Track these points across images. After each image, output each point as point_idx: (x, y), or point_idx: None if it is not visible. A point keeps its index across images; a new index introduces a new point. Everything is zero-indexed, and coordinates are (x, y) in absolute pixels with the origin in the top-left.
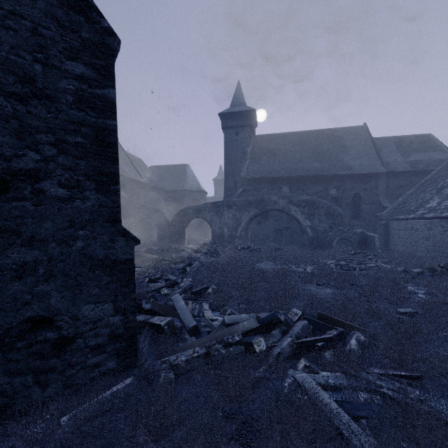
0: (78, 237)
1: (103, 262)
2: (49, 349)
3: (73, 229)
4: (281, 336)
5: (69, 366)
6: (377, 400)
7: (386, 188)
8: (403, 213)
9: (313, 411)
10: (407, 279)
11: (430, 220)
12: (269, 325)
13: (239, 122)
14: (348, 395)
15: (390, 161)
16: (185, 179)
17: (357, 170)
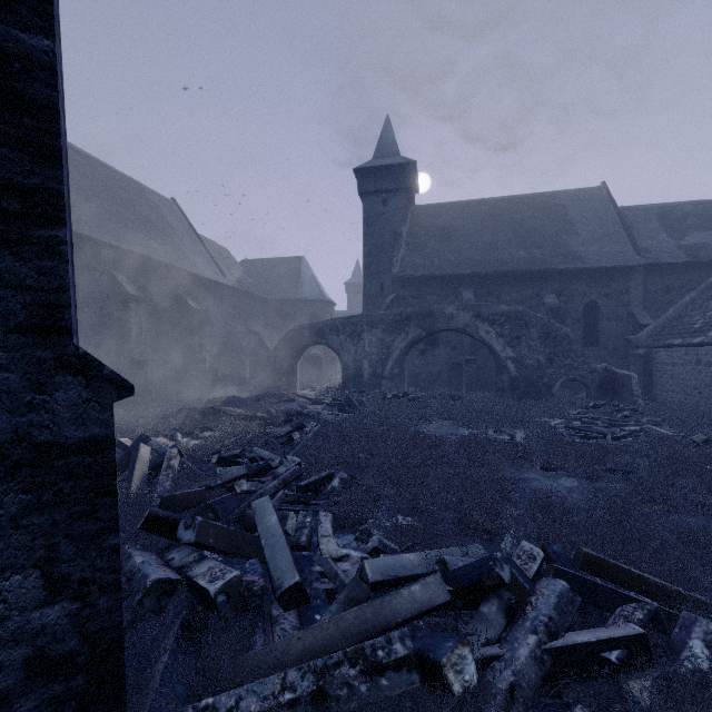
0: None
1: (7, 450)
2: None
3: None
4: (504, 621)
5: None
6: None
7: (643, 293)
8: (680, 334)
9: None
10: None
11: None
12: (475, 592)
13: (388, 183)
14: None
15: (651, 246)
16: (299, 281)
17: (592, 261)
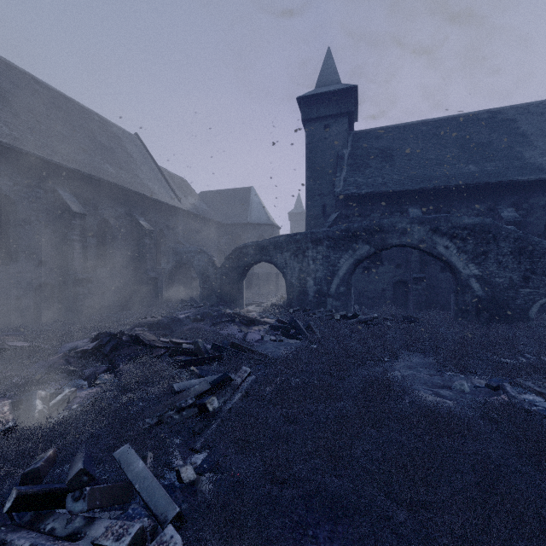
0: None
1: None
2: None
3: None
4: None
5: None
6: None
7: None
8: None
9: None
10: None
11: None
12: None
13: (329, 109)
14: None
15: None
16: (248, 208)
17: None
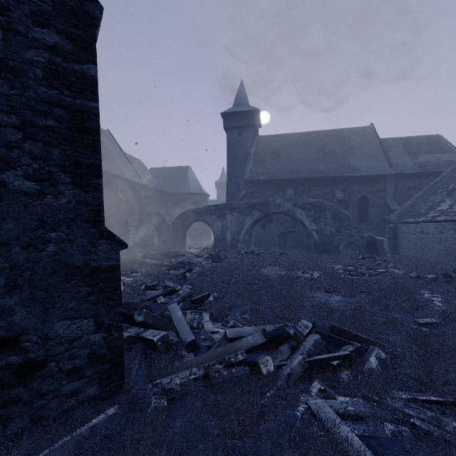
0: (49, 240)
1: (82, 269)
2: (12, 376)
3: (44, 230)
4: (290, 352)
5: (38, 396)
6: (406, 432)
7: (394, 190)
8: (413, 216)
9: (334, 454)
10: (421, 286)
11: (442, 223)
12: (277, 340)
13: (242, 122)
14: (372, 426)
15: (399, 162)
16: (187, 181)
17: (364, 172)
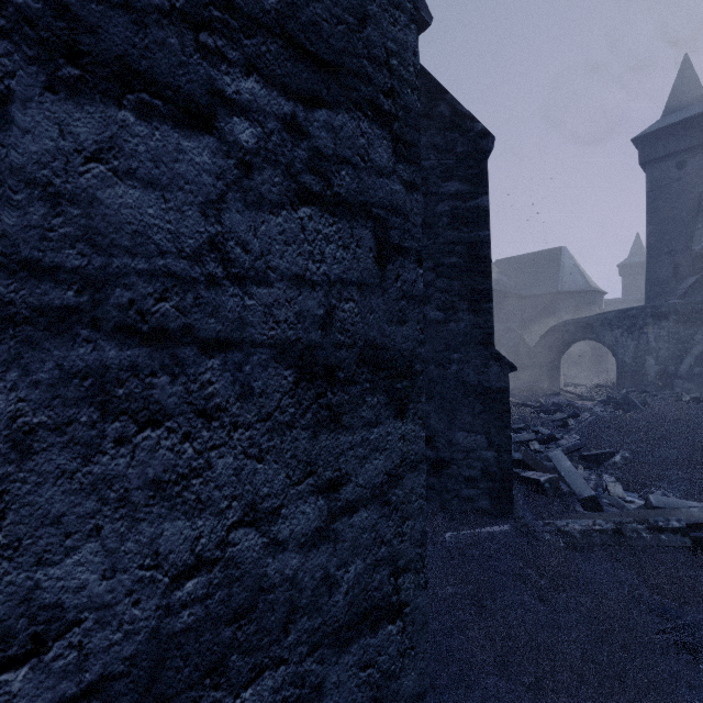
0: (452, 360)
1: (476, 388)
2: (429, 467)
3: (448, 352)
4: None
5: (445, 490)
6: None
7: None
8: None
9: None
10: None
11: None
12: None
13: (685, 140)
14: None
15: None
16: (559, 273)
17: None
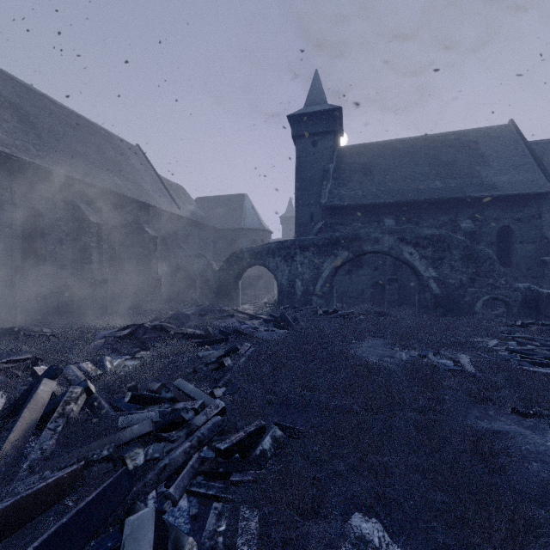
0: None
1: None
2: None
3: None
4: None
5: None
6: None
7: None
8: None
9: None
10: None
11: None
12: None
13: (317, 127)
14: None
15: None
16: (242, 214)
17: (506, 189)
